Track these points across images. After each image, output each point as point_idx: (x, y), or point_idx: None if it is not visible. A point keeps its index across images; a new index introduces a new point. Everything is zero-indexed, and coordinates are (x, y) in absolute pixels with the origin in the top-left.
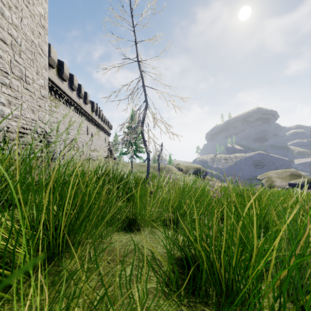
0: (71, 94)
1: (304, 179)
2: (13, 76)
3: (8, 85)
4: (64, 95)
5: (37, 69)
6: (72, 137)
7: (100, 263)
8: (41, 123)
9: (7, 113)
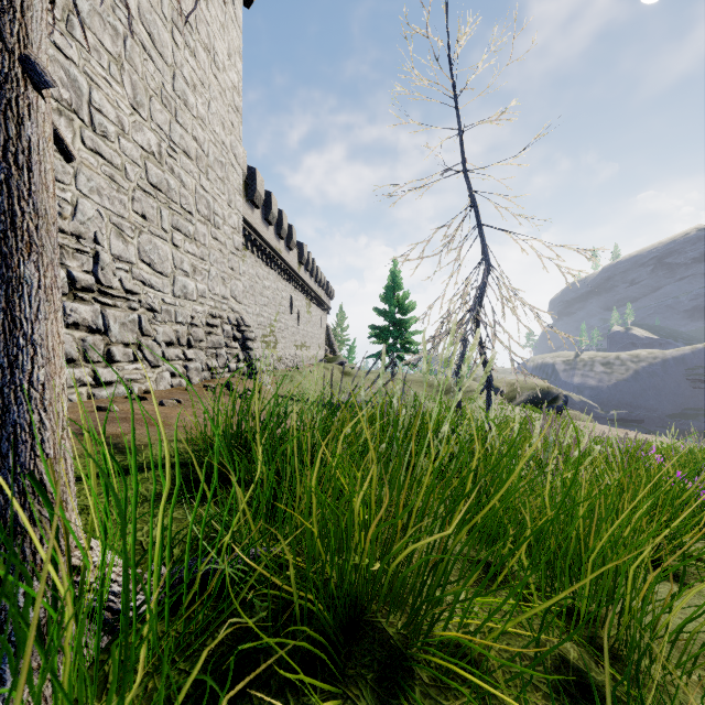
0: (266, 233)
1: None
2: (198, 218)
3: (193, 237)
4: (255, 236)
5: (228, 196)
6: (266, 322)
7: (696, 671)
8: (233, 303)
9: (191, 290)
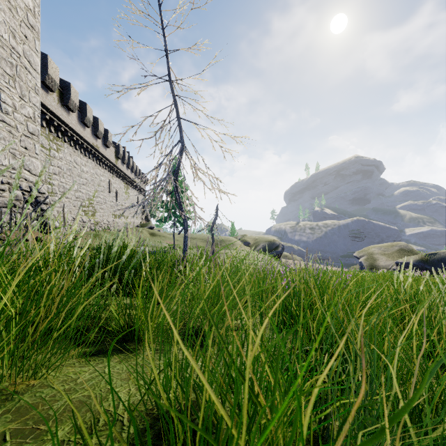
0: (83, 132)
1: (418, 256)
2: None
3: None
4: (71, 133)
5: (21, 91)
6: (84, 196)
7: None
8: (28, 174)
9: None
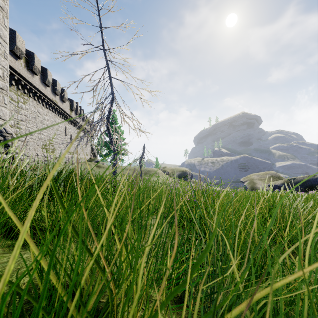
0: (44, 90)
1: (283, 180)
2: None
3: None
4: (35, 90)
5: None
6: (45, 138)
7: None
8: None
9: None
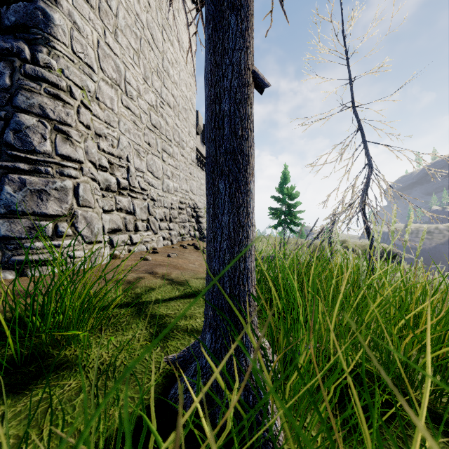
0: (203, 150)
1: None
2: (174, 143)
3: (172, 155)
4: (197, 153)
5: (188, 129)
6: (202, 206)
7: None
8: (191, 194)
9: (170, 187)
